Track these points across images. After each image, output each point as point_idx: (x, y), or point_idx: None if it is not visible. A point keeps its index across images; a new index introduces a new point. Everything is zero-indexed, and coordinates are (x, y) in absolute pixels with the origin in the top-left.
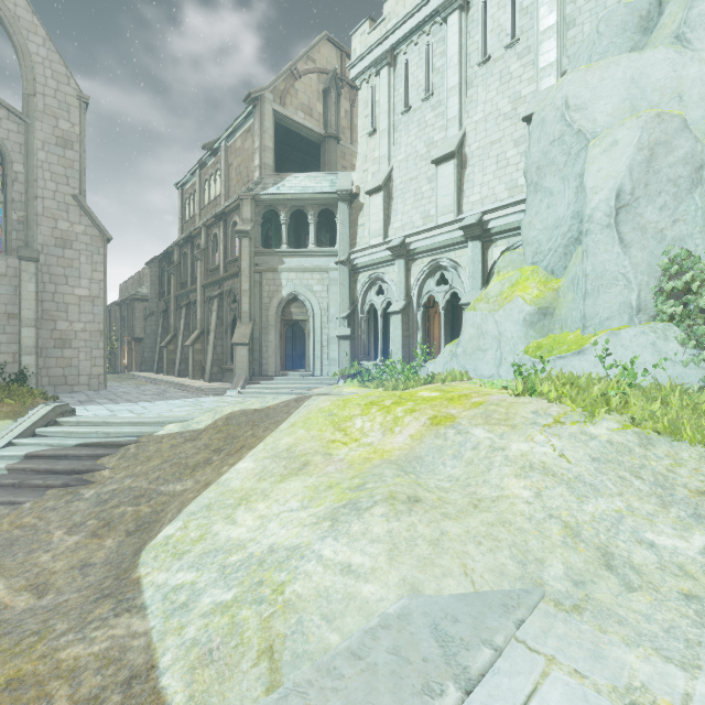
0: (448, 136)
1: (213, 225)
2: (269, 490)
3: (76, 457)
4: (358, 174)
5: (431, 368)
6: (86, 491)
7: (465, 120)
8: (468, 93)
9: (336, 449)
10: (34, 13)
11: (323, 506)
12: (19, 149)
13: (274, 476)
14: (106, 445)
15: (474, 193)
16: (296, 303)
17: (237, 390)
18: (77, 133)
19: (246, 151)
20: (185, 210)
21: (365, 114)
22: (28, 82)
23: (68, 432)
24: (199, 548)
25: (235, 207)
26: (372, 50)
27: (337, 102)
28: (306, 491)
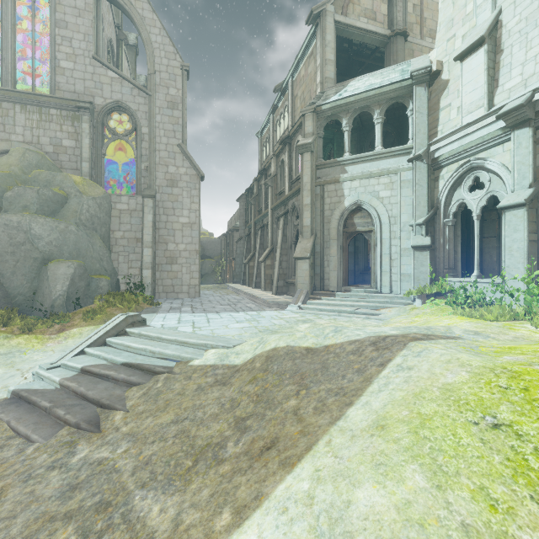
0: None
1: (280, 153)
2: None
3: (114, 380)
4: (439, 48)
5: None
6: (81, 448)
7: None
8: None
9: None
10: (153, 11)
11: None
12: (145, 116)
13: None
14: (143, 369)
15: None
16: (360, 213)
17: (297, 305)
18: (181, 96)
19: (308, 76)
20: (263, 153)
21: None
22: (150, 64)
23: (126, 345)
24: None
25: (297, 127)
26: None
27: None
28: None
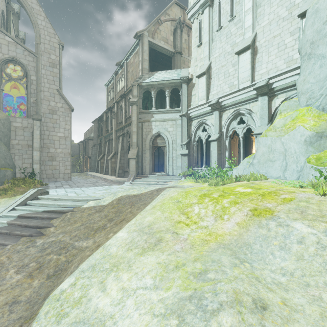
0: (245, 38)
1: (120, 101)
2: (132, 261)
3: (41, 218)
4: (192, 68)
5: (234, 171)
6: (38, 240)
7: (256, 27)
8: (258, 10)
9: (181, 229)
10: (40, 6)
11: (171, 291)
12: (33, 69)
13: (138, 248)
14: (57, 212)
15: (262, 68)
16: (160, 137)
17: (129, 182)
18: (58, 60)
19: (135, 63)
20: (109, 96)
21: (195, 35)
22: (37, 38)
23: (41, 203)
24: (74, 313)
25: (129, 90)
26: (200, 0)
27: (180, 35)
28: (158, 268)
